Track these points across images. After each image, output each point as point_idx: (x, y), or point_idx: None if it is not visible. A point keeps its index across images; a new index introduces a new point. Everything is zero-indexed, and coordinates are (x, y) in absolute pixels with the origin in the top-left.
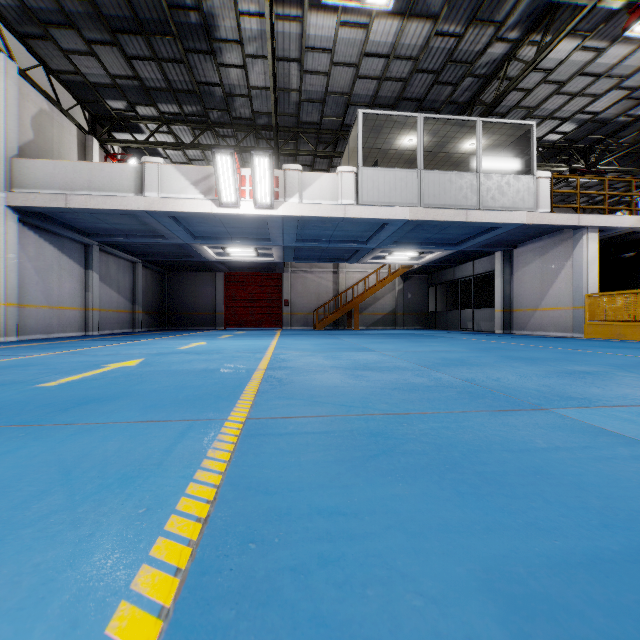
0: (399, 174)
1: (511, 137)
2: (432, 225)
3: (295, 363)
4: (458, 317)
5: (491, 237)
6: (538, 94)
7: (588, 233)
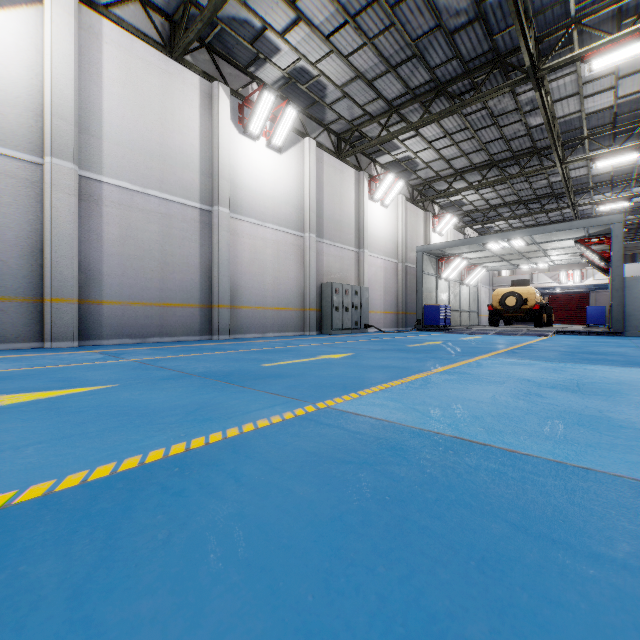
0: None
1: None
2: None
3: None
4: None
5: None
6: None
7: None
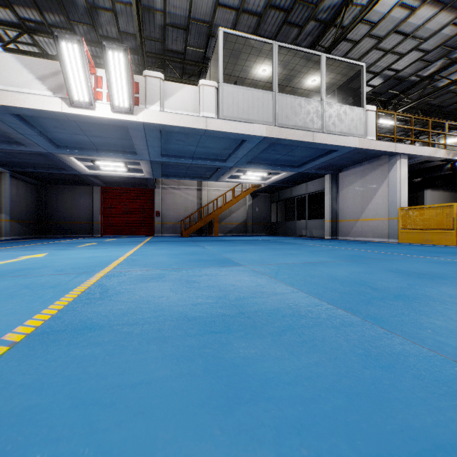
0: (256, 94)
1: (344, 77)
2: (282, 146)
3: (114, 305)
4: (294, 226)
5: (327, 160)
6: (362, 47)
7: (401, 159)
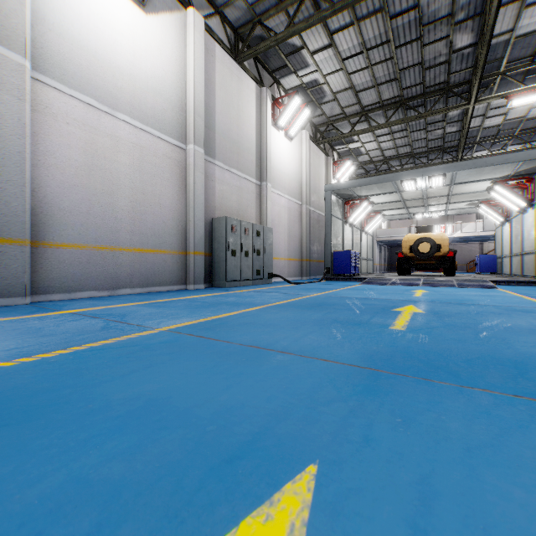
0: None
1: None
2: None
3: None
4: None
5: None
6: None
7: None
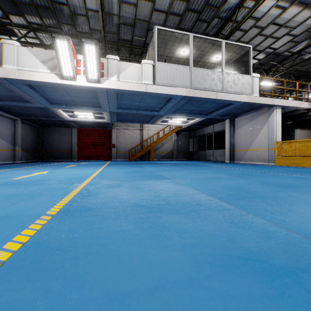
0: (179, 68)
1: (238, 54)
2: (196, 101)
3: (98, 199)
4: (205, 154)
5: (226, 110)
6: (250, 34)
7: (277, 109)
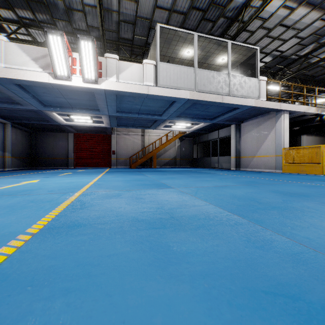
0: (183, 69)
1: (244, 56)
2: (201, 105)
3: (91, 212)
4: (210, 161)
5: (232, 115)
6: (257, 35)
7: (284, 114)
